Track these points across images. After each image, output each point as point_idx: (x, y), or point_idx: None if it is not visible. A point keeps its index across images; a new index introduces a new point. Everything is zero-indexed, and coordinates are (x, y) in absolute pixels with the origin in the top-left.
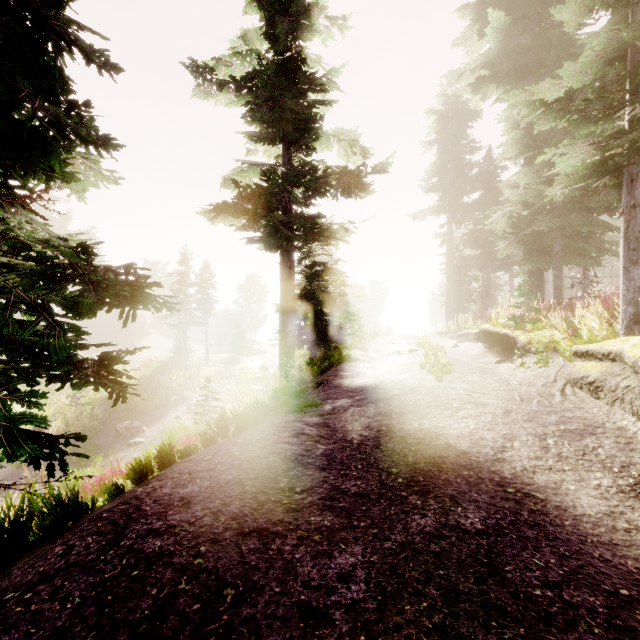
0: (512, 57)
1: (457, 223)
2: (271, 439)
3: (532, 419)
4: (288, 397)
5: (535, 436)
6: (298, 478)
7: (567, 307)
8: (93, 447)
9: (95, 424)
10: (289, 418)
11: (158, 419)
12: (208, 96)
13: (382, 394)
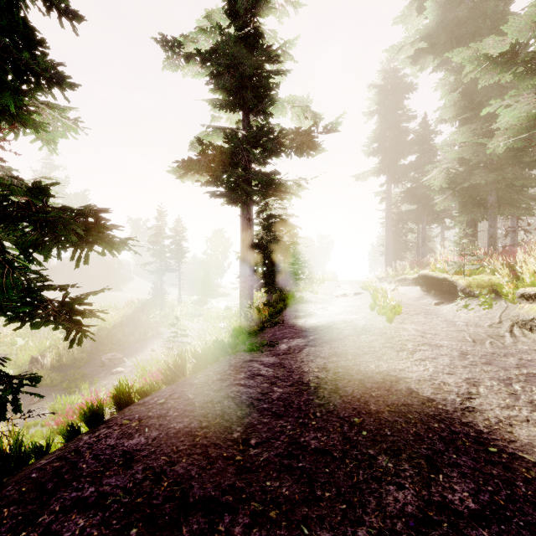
0: (448, 29)
1: (395, 182)
2: (227, 380)
3: (491, 362)
4: (246, 336)
5: (499, 381)
6: (253, 427)
7: (504, 253)
8: (81, 375)
9: (83, 355)
10: (246, 357)
11: (137, 351)
12: (177, 68)
13: (335, 334)
